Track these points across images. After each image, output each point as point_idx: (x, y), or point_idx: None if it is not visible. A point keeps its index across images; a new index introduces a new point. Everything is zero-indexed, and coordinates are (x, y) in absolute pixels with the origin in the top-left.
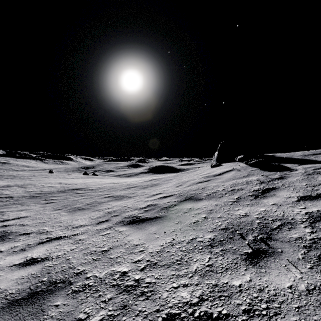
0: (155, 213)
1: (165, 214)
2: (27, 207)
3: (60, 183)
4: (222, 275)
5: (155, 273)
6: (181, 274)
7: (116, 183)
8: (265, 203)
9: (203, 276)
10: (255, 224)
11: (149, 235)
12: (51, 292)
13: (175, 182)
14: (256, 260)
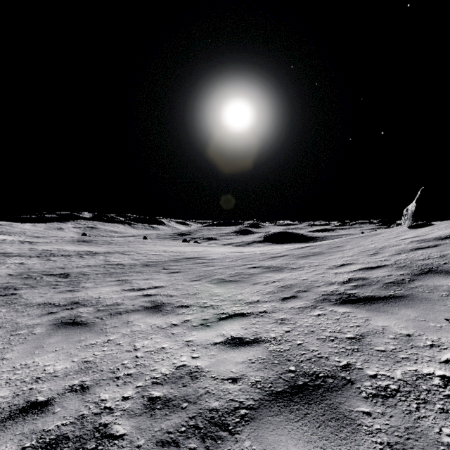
0: (382, 291)
1: (406, 293)
2: (150, 276)
3: (165, 251)
4: None
5: None
6: None
7: (241, 253)
8: None
9: None
10: None
11: (415, 322)
12: (328, 390)
13: (357, 249)
14: None
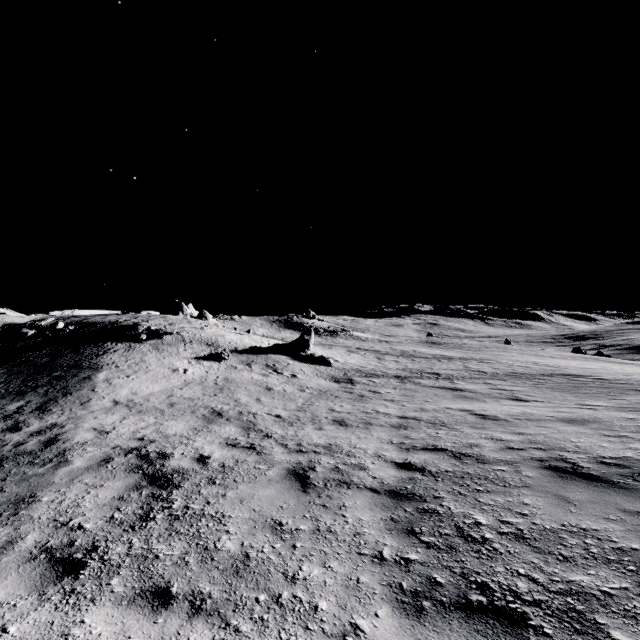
0: None
1: None
2: (513, 384)
3: (535, 363)
4: None
5: None
6: None
7: None
8: None
9: None
10: None
11: None
12: (587, 422)
13: None
14: None
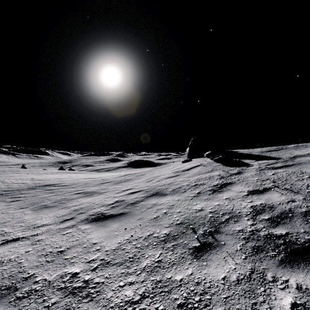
0: (121, 210)
1: (129, 211)
2: None
3: (32, 179)
4: (168, 270)
5: (105, 272)
6: (130, 271)
7: (91, 179)
8: (220, 198)
9: (151, 272)
10: (207, 218)
11: (110, 232)
12: None
13: (147, 177)
14: (201, 253)
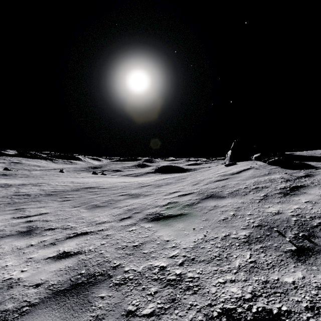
0: (178, 211)
1: (189, 212)
2: (45, 204)
3: (72, 182)
4: (270, 272)
5: (196, 268)
6: (224, 269)
7: (127, 182)
8: (297, 201)
9: (249, 272)
10: (291, 221)
11: (178, 231)
12: (93, 284)
13: (190, 180)
14: (303, 257)
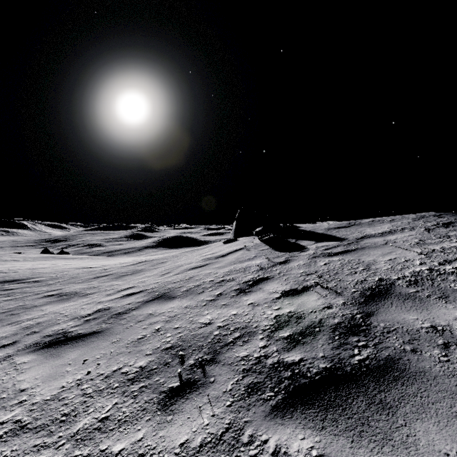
0: (96, 326)
1: (109, 327)
2: None
3: None
4: (109, 435)
5: (8, 447)
6: (50, 442)
7: (87, 269)
8: (243, 303)
9: (81, 441)
10: (210, 337)
11: (58, 368)
12: None
13: (166, 267)
14: (174, 399)
